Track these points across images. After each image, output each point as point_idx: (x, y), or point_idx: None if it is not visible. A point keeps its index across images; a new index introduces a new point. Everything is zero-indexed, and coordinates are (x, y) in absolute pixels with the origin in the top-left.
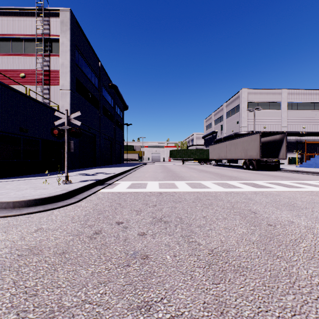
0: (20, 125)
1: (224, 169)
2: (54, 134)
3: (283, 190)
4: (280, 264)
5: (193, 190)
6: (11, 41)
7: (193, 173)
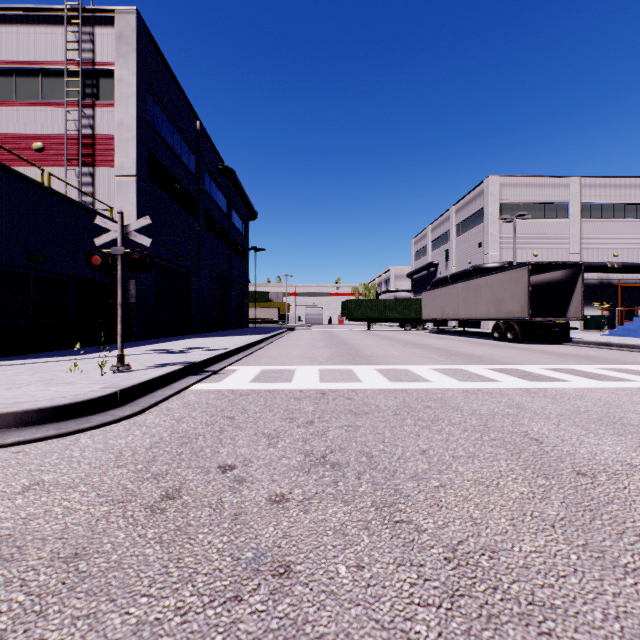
0: (27, 247)
1: (453, 339)
2: (93, 266)
3: (589, 386)
4: (639, 596)
5: (393, 386)
6: (14, 76)
7: (391, 348)
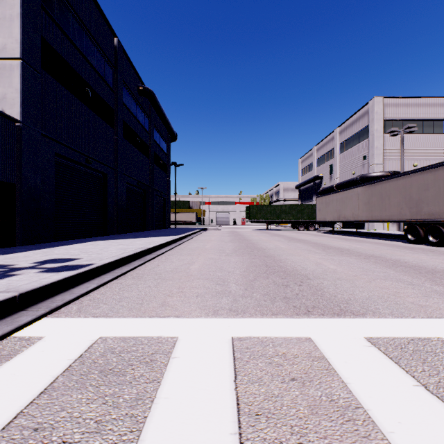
0: None
1: (360, 241)
2: None
3: None
4: None
5: None
6: None
7: (314, 255)
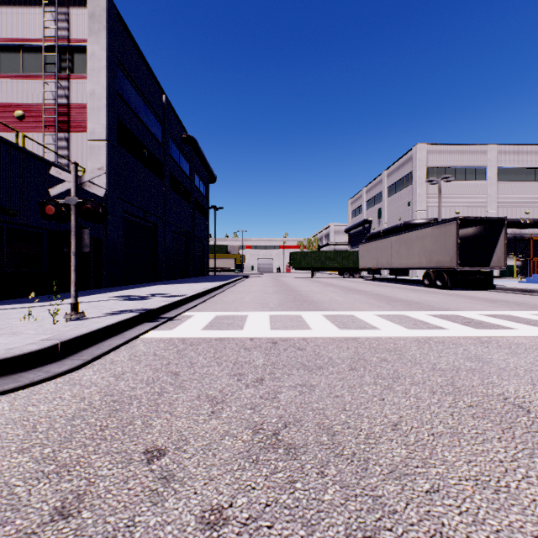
0: None
1: (387, 286)
2: (47, 215)
3: (537, 335)
4: None
5: (343, 334)
6: None
7: (334, 294)
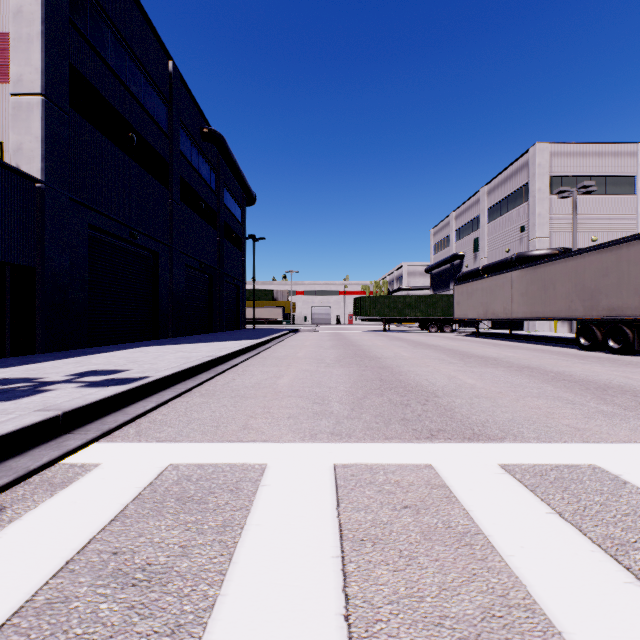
0: None
1: (514, 347)
2: None
3: None
4: None
5: None
6: None
7: (447, 366)
